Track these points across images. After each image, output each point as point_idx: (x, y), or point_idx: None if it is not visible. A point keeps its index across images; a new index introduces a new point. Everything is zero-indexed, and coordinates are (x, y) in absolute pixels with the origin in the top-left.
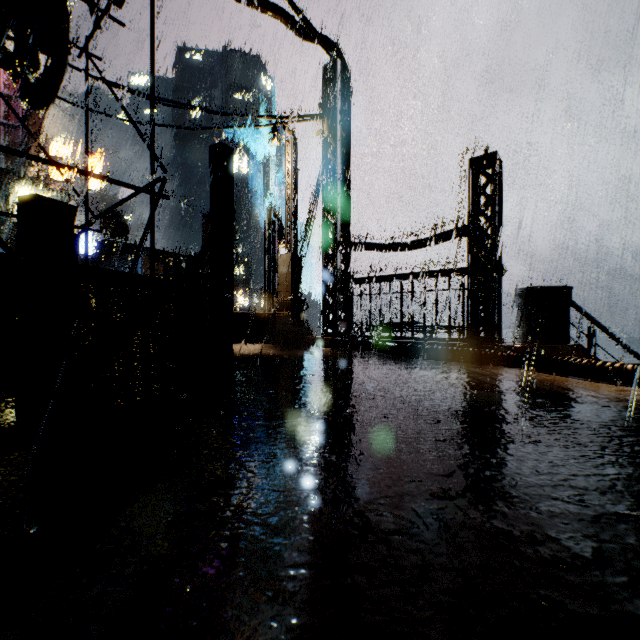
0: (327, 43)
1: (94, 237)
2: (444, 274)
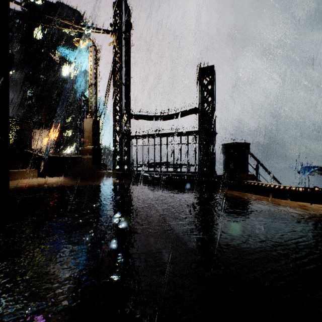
0: None
1: None
2: (185, 134)
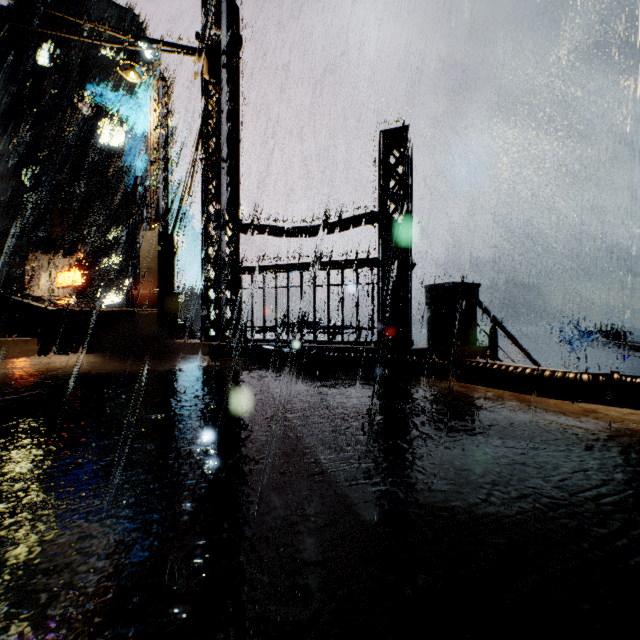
0: None
1: None
2: (352, 265)
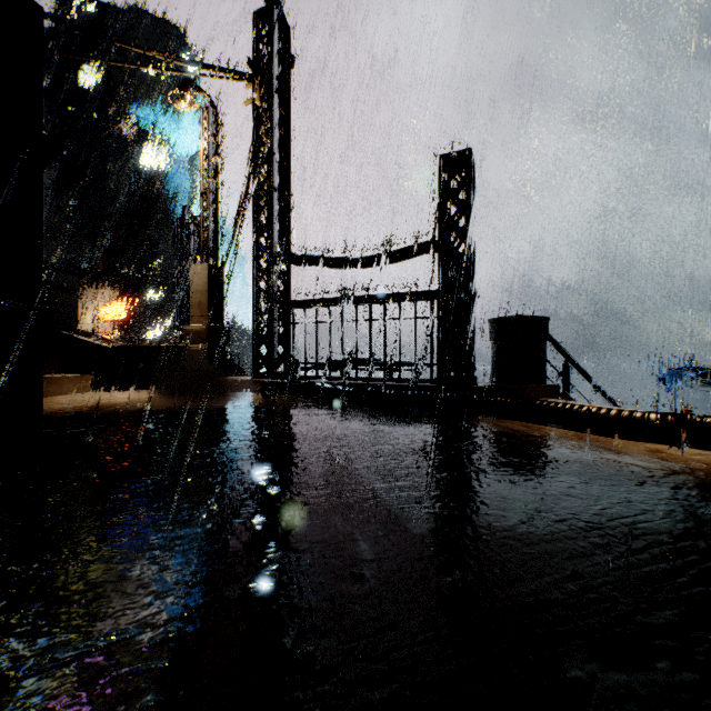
0: None
1: None
2: (410, 298)
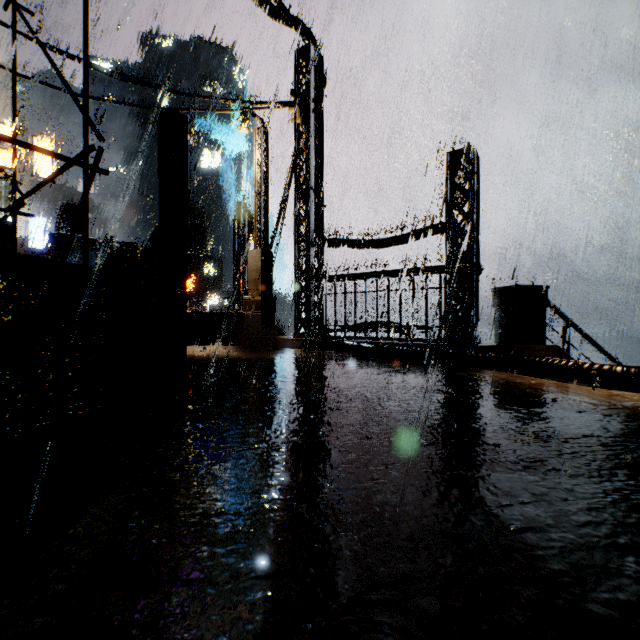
0: (299, 26)
1: (49, 231)
2: (421, 272)
